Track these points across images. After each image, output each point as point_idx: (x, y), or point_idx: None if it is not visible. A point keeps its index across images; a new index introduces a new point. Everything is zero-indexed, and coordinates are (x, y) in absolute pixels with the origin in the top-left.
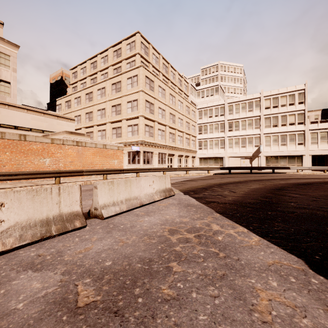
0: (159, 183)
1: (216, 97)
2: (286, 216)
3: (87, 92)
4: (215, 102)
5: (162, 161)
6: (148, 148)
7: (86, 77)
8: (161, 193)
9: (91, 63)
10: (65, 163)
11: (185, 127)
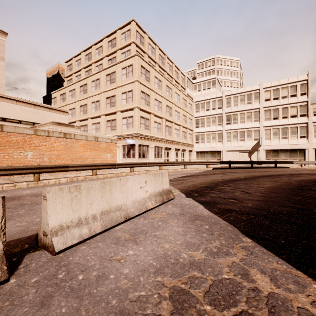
0: (153, 184)
1: (212, 90)
2: None
3: (81, 84)
4: (212, 94)
5: (158, 155)
6: (143, 141)
7: (81, 69)
8: (157, 198)
9: (86, 54)
10: (51, 157)
11: (182, 120)
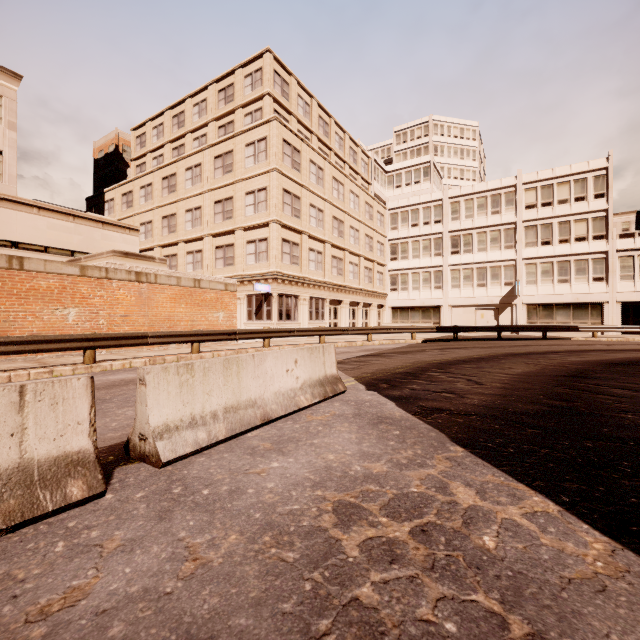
0: (309, 365)
1: (425, 185)
2: (639, 455)
3: (165, 174)
4: (424, 195)
5: (317, 314)
6: (288, 287)
7: (163, 144)
8: (315, 390)
9: (174, 116)
10: (112, 318)
11: (363, 247)
